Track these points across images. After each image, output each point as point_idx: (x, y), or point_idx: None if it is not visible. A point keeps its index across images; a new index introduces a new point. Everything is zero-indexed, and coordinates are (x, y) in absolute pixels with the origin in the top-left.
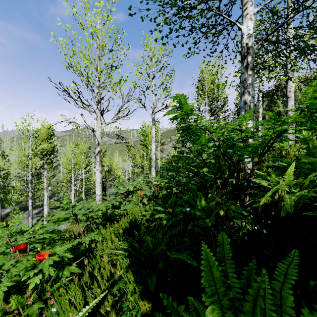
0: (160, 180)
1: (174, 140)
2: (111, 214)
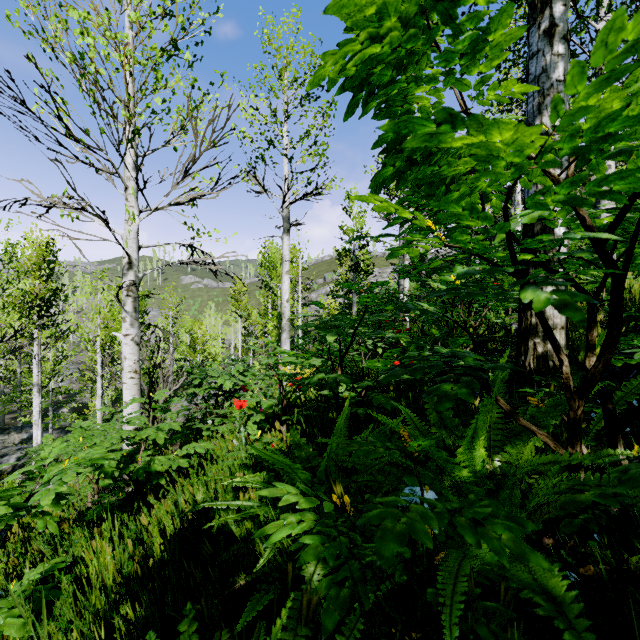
0: (298, 361)
1: (331, 281)
2: (137, 475)
